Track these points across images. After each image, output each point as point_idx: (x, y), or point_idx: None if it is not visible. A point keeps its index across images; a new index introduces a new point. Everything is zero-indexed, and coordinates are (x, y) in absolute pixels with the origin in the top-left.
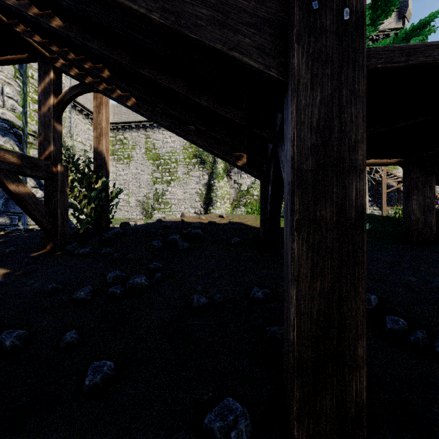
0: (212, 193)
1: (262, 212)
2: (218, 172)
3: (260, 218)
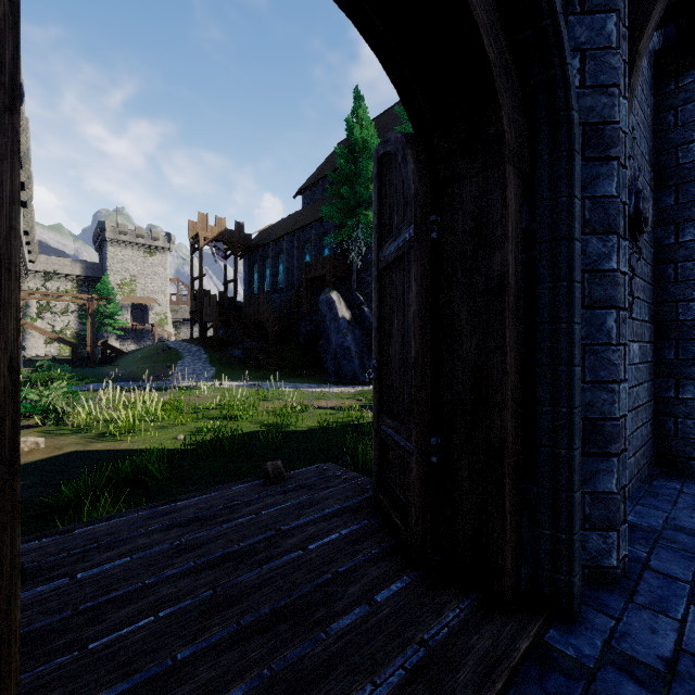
0: (25, 332)
1: (73, 354)
2: (31, 315)
3: (72, 355)
